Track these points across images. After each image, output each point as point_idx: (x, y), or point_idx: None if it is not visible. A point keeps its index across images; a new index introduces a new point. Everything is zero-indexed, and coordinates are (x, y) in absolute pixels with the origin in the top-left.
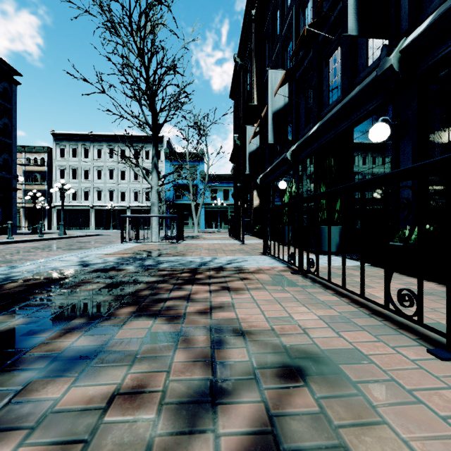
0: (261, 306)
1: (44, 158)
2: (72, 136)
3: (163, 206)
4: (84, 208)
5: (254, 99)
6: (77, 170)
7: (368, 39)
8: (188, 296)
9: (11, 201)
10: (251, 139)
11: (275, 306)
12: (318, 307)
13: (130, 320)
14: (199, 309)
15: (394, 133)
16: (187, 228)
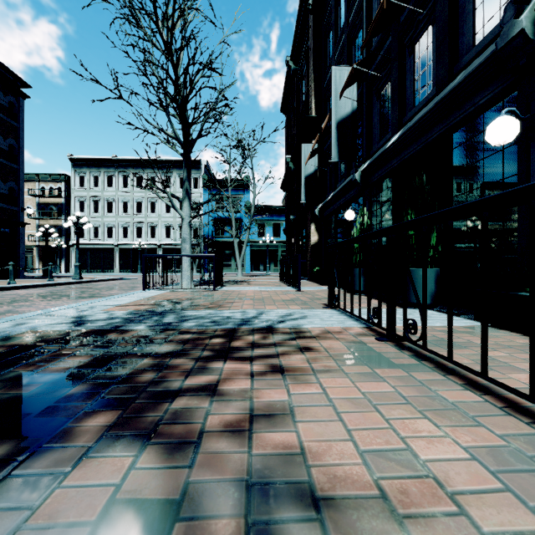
0: (342, 414)
1: (61, 187)
2: (94, 161)
3: (201, 244)
4: (108, 247)
5: (311, 109)
6: (100, 201)
7: (475, 8)
8: (215, 385)
9: (18, 239)
10: (308, 158)
11: (369, 413)
12: (448, 418)
13: (95, 450)
14: (230, 419)
15: (521, 133)
16: (229, 271)
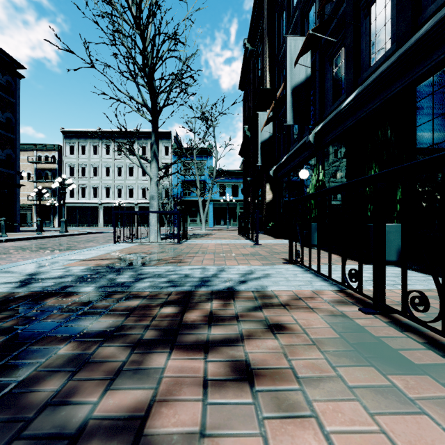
0: None
1: (55, 155)
2: (82, 133)
3: (171, 202)
4: (93, 205)
5: (266, 82)
6: (86, 167)
7: None
8: (144, 413)
9: (14, 198)
10: (264, 125)
11: None
12: None
13: None
14: None
15: None
16: (195, 225)
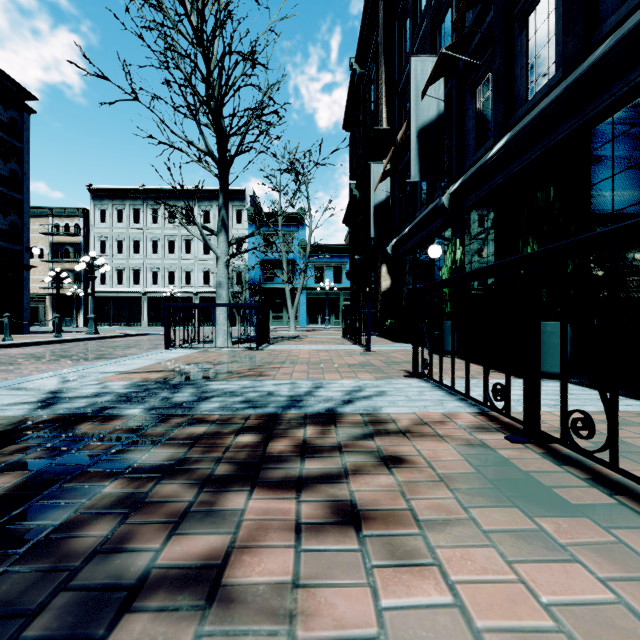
0: None
1: (79, 224)
2: (117, 192)
3: (246, 291)
4: (134, 296)
5: (382, 120)
6: (124, 240)
7: None
8: (221, 562)
9: (22, 285)
10: (379, 182)
11: None
12: None
13: None
14: None
15: None
16: (280, 324)
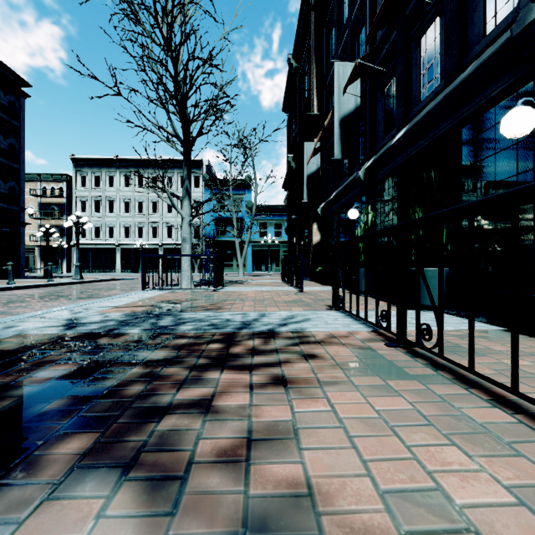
0: (355, 438)
1: (63, 187)
2: (95, 161)
3: (202, 244)
4: (109, 247)
5: (313, 107)
6: (101, 201)
7: None
8: (209, 400)
9: (19, 239)
10: (311, 157)
11: (386, 437)
12: (479, 443)
13: (62, 486)
14: (225, 444)
15: None
16: (230, 271)
